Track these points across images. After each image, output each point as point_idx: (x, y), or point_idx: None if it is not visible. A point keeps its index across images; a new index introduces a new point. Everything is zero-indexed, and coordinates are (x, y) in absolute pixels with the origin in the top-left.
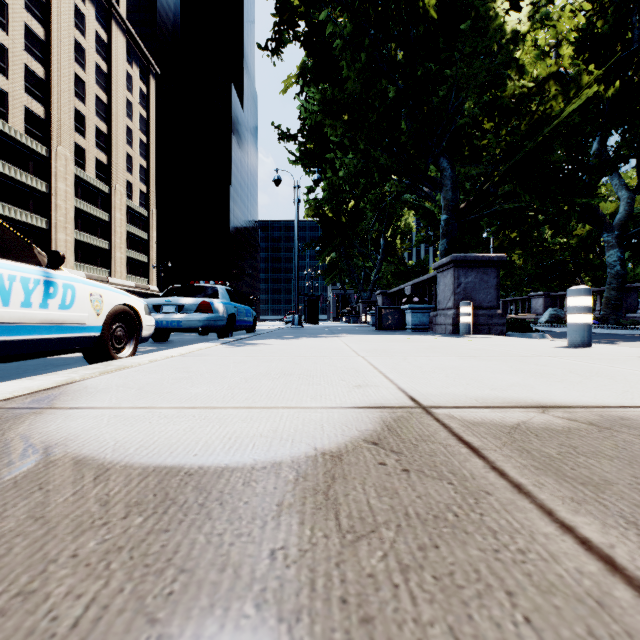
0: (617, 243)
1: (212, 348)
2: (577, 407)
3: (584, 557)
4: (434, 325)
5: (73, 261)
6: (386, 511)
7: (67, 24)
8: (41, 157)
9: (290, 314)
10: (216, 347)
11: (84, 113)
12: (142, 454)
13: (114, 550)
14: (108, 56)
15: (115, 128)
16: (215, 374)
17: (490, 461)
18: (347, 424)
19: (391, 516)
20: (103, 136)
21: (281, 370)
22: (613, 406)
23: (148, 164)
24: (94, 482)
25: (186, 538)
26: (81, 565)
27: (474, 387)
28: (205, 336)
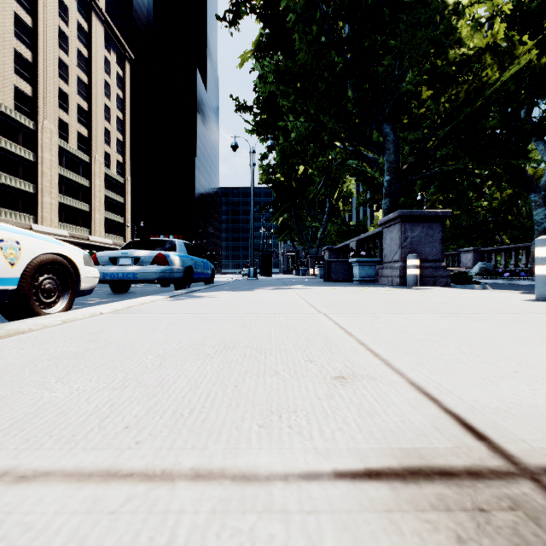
0: (544, 202)
1: (158, 302)
2: None
3: None
4: (380, 277)
5: (57, 221)
6: None
7: (52, 14)
8: (29, 130)
9: (247, 268)
10: (163, 300)
11: (67, 92)
12: None
13: None
14: (89, 43)
15: (95, 106)
16: (125, 346)
17: None
18: None
19: None
20: (84, 113)
21: (222, 338)
22: None
23: (124, 138)
24: None
25: None
26: None
27: (539, 381)
28: (166, 287)
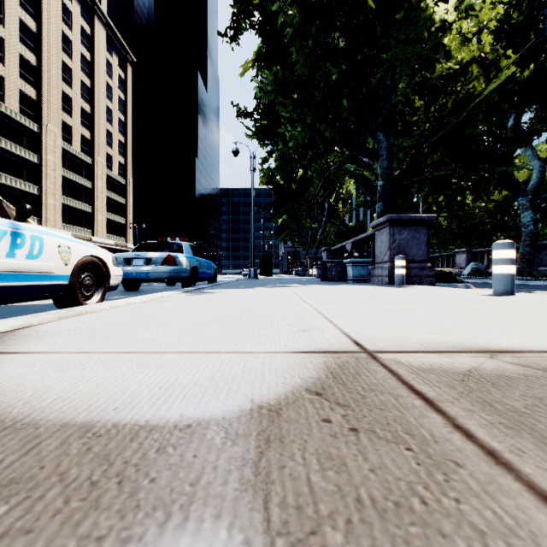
0: (530, 206)
1: (173, 296)
2: (524, 352)
3: None
4: (372, 277)
5: (61, 222)
6: (331, 495)
7: (56, 19)
8: (33, 133)
9: (247, 268)
10: (177, 295)
11: (70, 95)
12: (55, 407)
13: None
14: (91, 46)
15: (97, 108)
16: (168, 319)
17: (450, 417)
18: (289, 370)
19: (338, 504)
20: (87, 115)
21: (231, 315)
22: None
23: (126, 139)
24: None
25: (49, 546)
26: None
27: (416, 331)
28: (172, 286)
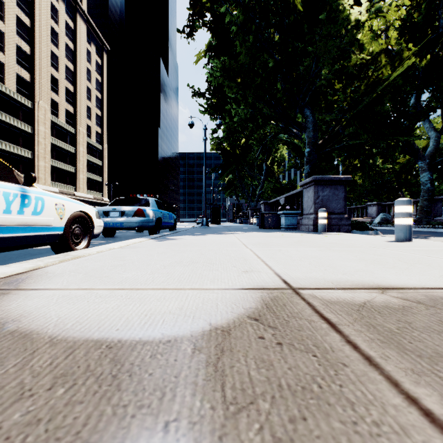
0: (428, 168)
1: (143, 242)
2: (407, 288)
3: (429, 430)
4: (300, 225)
5: (50, 180)
6: (263, 382)
7: (46, 16)
8: (28, 108)
9: (200, 217)
10: (146, 241)
11: (57, 78)
12: (76, 329)
13: (33, 422)
14: (74, 38)
15: (79, 88)
16: (142, 262)
17: (345, 335)
18: (236, 303)
19: (267, 387)
20: (71, 94)
21: (190, 259)
22: (434, 288)
23: (102, 113)
24: (33, 354)
25: (96, 410)
26: (1, 438)
27: (330, 272)
28: (140, 233)
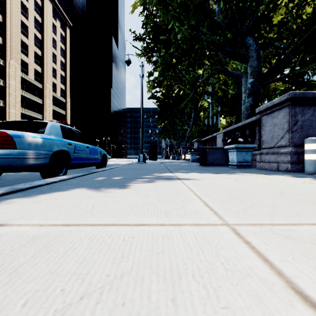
0: None
1: None
2: None
3: None
4: (258, 162)
5: None
6: None
7: None
8: (0, 66)
9: None
10: None
11: (27, 43)
12: None
13: None
14: (42, 13)
15: (46, 53)
16: None
17: None
18: None
19: None
20: (39, 57)
21: None
22: None
23: (65, 74)
24: None
25: None
26: None
27: None
28: None
